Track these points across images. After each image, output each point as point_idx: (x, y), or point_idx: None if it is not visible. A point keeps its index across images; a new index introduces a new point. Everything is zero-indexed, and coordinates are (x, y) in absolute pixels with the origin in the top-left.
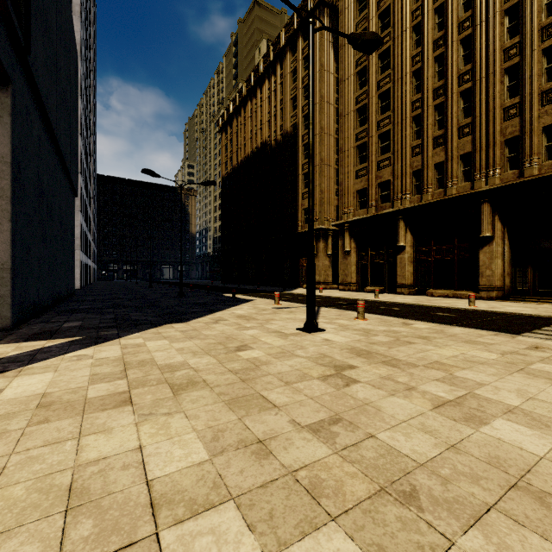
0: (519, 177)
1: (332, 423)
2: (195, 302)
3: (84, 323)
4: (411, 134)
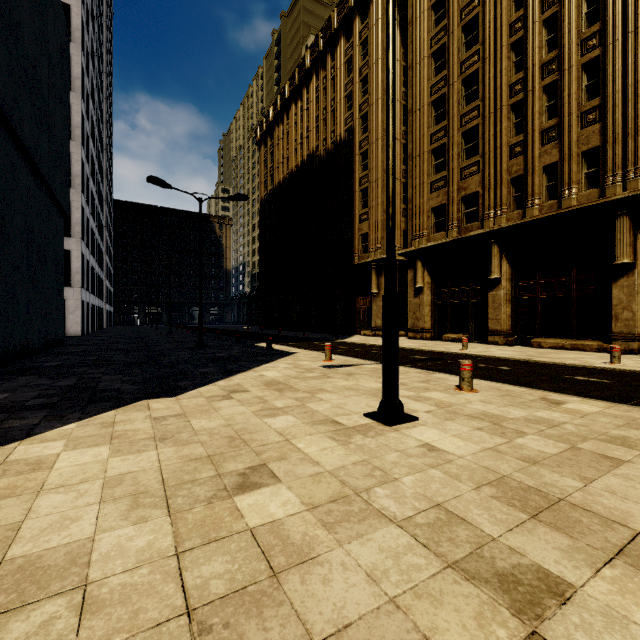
0: None
1: None
2: (213, 356)
3: (9, 396)
4: (509, 129)
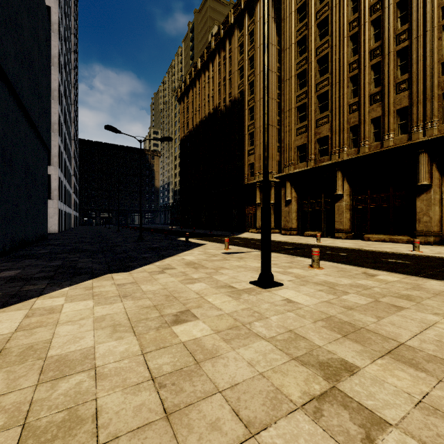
0: None
1: None
2: (150, 246)
3: (21, 271)
4: (349, 93)
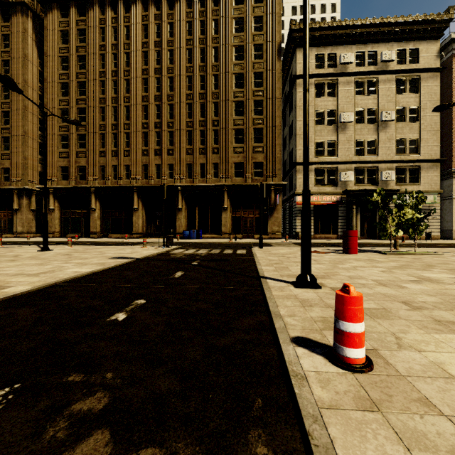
0: (148, 183)
1: (70, 258)
2: None
3: None
4: (99, 143)
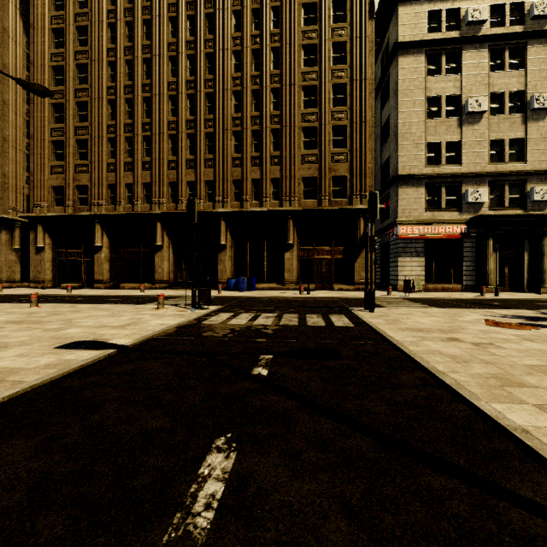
0: (176, 209)
1: None
2: None
3: None
4: (107, 152)
